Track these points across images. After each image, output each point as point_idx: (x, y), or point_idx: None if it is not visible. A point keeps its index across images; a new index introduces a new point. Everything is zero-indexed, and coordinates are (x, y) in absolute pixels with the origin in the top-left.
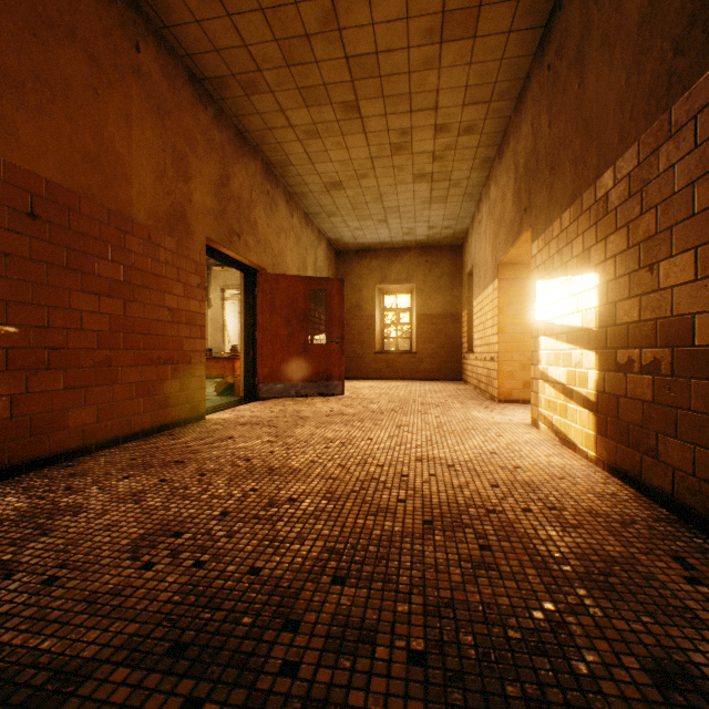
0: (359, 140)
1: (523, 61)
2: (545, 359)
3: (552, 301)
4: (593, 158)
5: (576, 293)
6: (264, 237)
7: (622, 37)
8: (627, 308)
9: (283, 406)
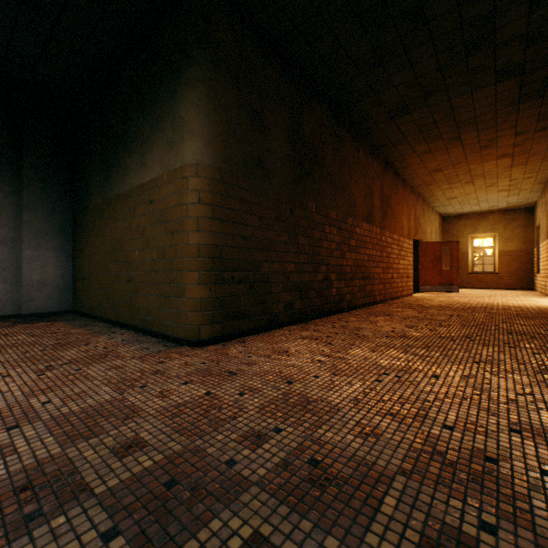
0: (469, 187)
1: None
2: None
3: None
4: None
5: None
6: (421, 227)
7: None
8: None
9: (433, 294)
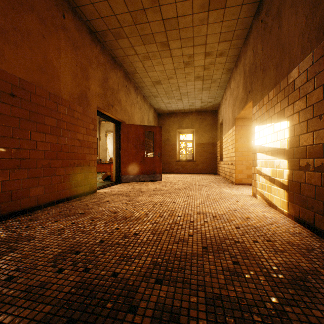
0: (169, 60)
1: (248, 19)
2: (260, 164)
3: (263, 136)
4: (286, 63)
5: (277, 131)
6: (124, 107)
7: (302, 0)
8: (306, 138)
9: (133, 186)
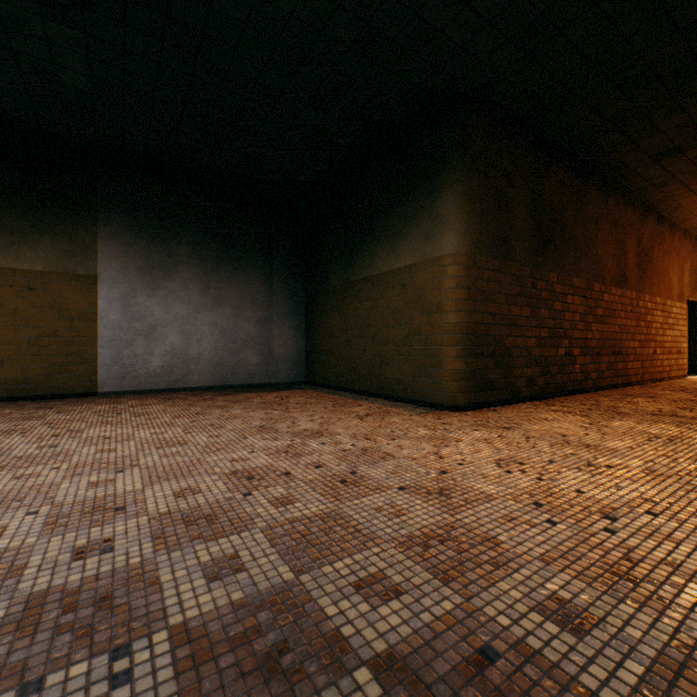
0: None
1: None
2: None
3: None
4: None
5: None
6: None
7: None
8: None
9: None
